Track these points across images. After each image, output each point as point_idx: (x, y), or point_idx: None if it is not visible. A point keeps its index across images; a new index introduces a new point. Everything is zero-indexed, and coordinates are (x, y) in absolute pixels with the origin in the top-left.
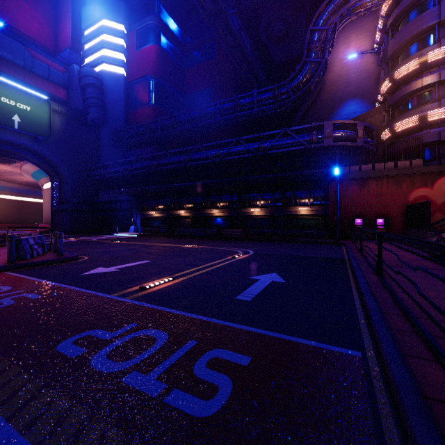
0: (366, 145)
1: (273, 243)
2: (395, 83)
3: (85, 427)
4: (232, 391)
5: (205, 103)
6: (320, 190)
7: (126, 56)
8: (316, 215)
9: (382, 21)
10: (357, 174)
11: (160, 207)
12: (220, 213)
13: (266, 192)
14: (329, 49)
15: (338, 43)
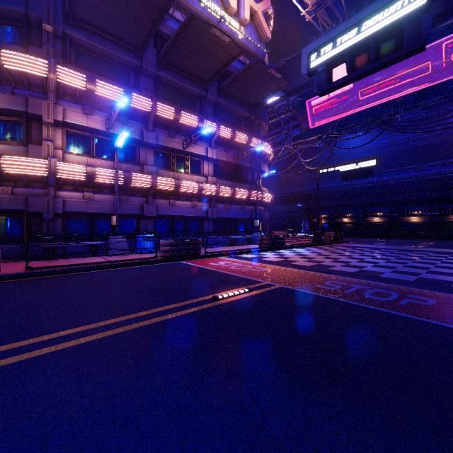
0: None
1: (437, 240)
2: None
3: None
4: None
5: None
6: None
7: None
8: None
9: None
10: None
11: (325, 216)
12: (380, 220)
13: (423, 204)
14: None
15: None
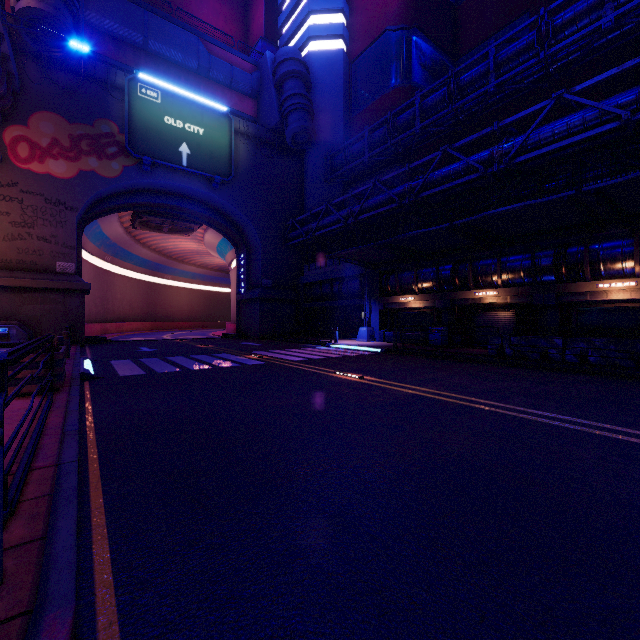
0: None
1: None
2: None
3: None
4: None
5: None
6: None
7: (347, 16)
8: None
9: None
10: None
11: (425, 286)
12: None
13: None
14: None
15: None
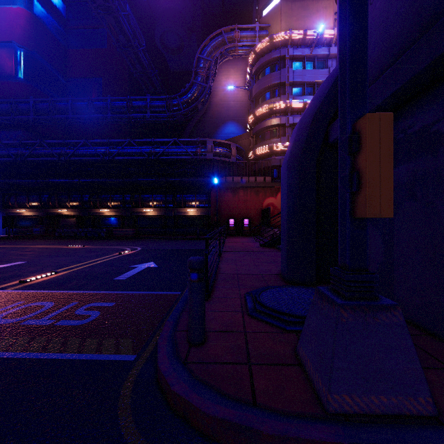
0: (238, 162)
1: (163, 240)
2: (256, 118)
3: (1, 340)
4: (100, 315)
5: (94, 93)
6: (205, 195)
7: None
8: (201, 216)
9: (250, 67)
10: (231, 184)
11: (34, 204)
12: (111, 213)
13: (159, 194)
14: (212, 77)
15: (221, 72)
